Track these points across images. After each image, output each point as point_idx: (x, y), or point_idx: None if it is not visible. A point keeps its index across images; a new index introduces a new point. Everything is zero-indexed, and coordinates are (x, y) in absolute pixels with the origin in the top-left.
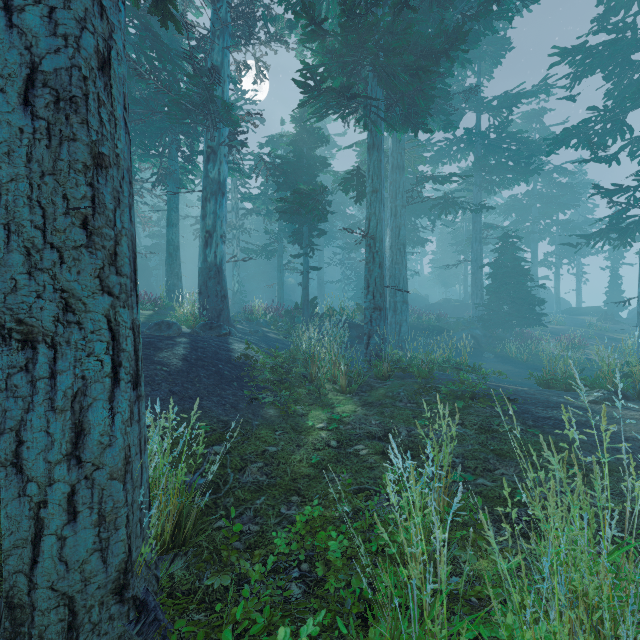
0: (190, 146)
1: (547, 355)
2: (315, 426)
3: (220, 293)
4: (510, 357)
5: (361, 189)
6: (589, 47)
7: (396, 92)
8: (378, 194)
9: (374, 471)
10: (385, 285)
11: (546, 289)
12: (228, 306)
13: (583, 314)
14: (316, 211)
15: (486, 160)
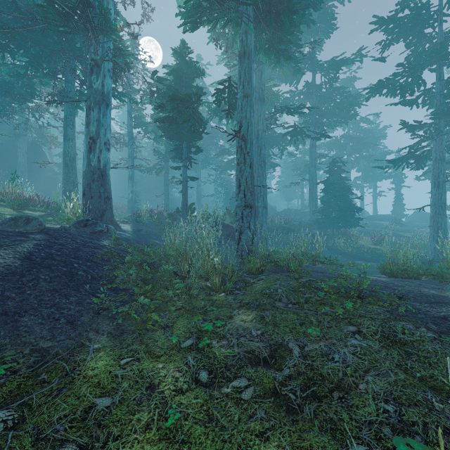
0: (84, 71)
1: (365, 248)
2: (180, 344)
3: (103, 194)
4: (339, 250)
5: (232, 102)
6: (399, 18)
7: (266, 2)
8: (249, 98)
9: (269, 446)
10: (255, 185)
11: (353, 203)
12: (111, 207)
13: (379, 220)
14: (191, 120)
15: (320, 106)
